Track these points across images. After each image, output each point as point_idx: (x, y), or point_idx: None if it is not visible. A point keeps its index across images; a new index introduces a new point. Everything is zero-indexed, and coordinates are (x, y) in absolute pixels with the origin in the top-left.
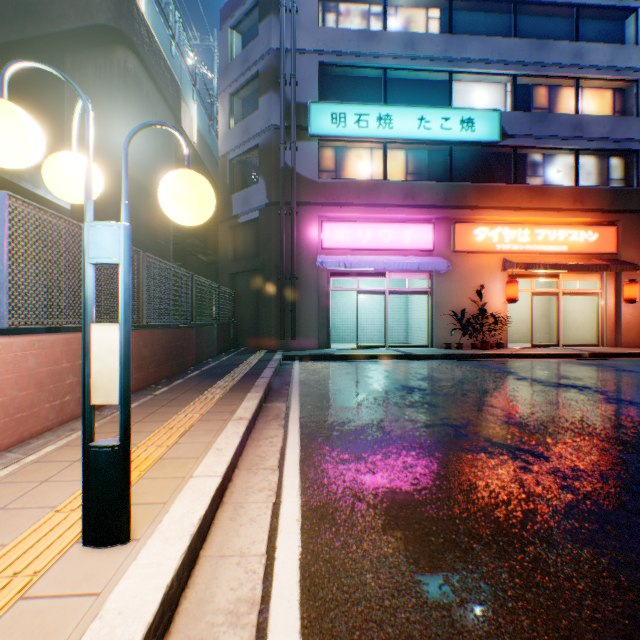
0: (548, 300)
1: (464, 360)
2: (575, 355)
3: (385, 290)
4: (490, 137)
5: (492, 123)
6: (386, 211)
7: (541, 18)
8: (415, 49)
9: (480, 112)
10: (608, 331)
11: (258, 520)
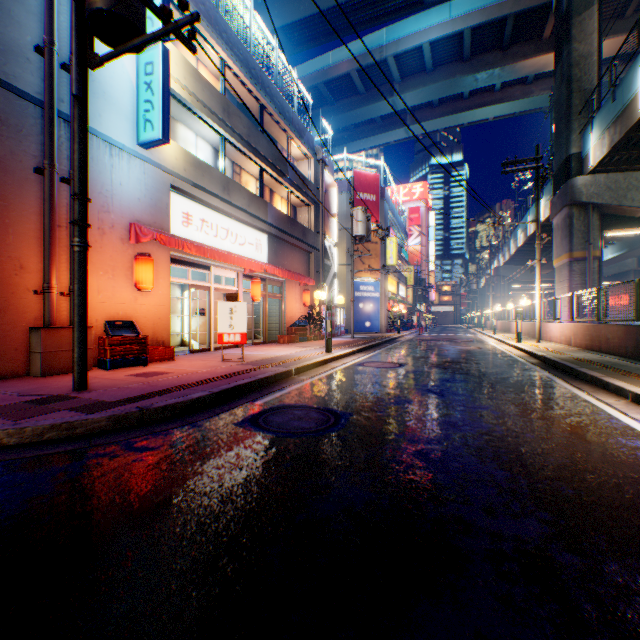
0: None
1: None
2: None
3: None
4: None
5: None
6: None
7: None
8: None
9: None
10: None
11: None
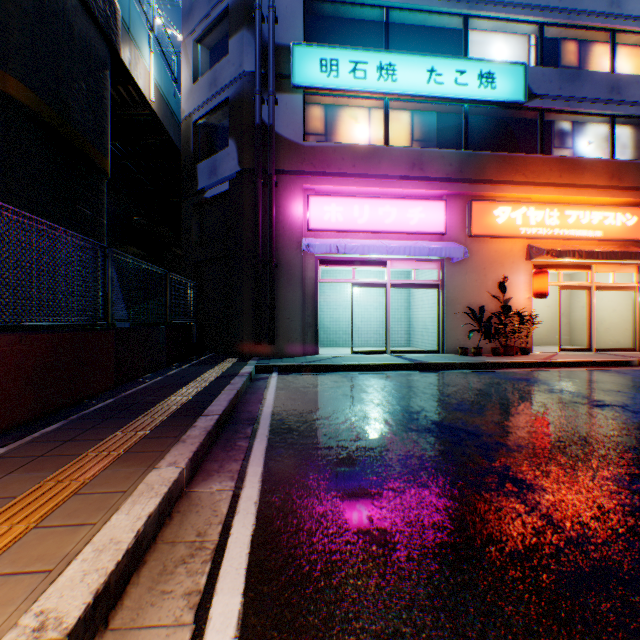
0: (568, 297)
1: (491, 371)
2: (623, 363)
3: (386, 282)
4: (514, 96)
5: (516, 79)
6: (388, 184)
7: None
8: None
9: (502, 65)
10: None
11: None
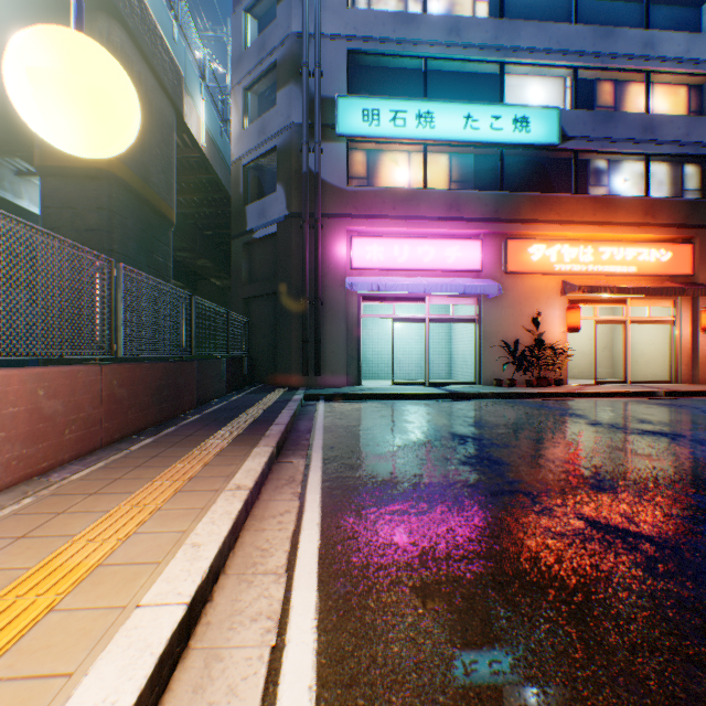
0: (611, 330)
1: (520, 400)
2: (648, 393)
3: (425, 317)
4: (548, 139)
5: (550, 123)
6: (427, 225)
7: (606, 2)
8: (460, 35)
9: (536, 110)
10: (683, 365)
11: (241, 692)
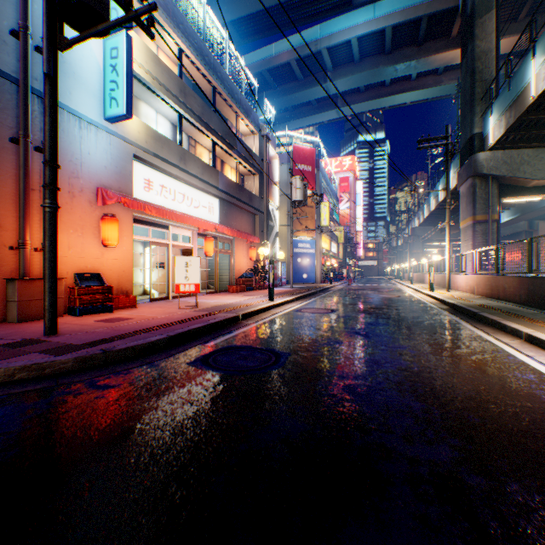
0: None
1: None
2: None
3: None
4: None
5: None
6: None
7: None
8: None
9: None
10: None
11: None
